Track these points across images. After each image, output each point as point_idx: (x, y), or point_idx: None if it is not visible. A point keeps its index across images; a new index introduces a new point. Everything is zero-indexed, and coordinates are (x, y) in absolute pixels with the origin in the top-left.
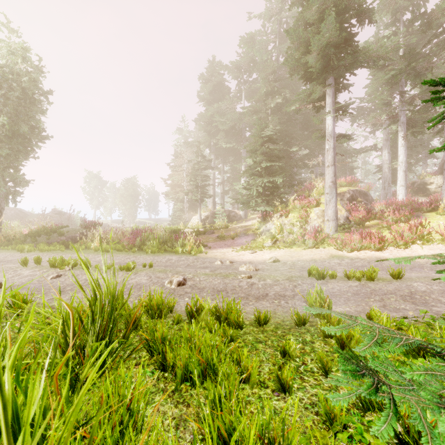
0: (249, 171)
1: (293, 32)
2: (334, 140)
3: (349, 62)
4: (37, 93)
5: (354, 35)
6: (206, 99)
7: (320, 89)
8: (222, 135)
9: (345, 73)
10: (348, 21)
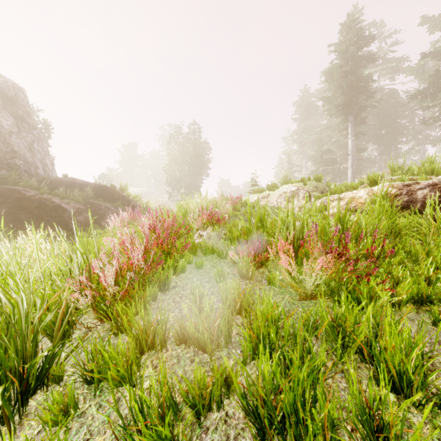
0: (311, 174)
1: (323, 98)
2: (352, 153)
3: (357, 108)
4: (205, 149)
5: (367, 86)
6: (298, 119)
7: (342, 125)
8: (308, 145)
9: (360, 111)
10: (357, 84)
